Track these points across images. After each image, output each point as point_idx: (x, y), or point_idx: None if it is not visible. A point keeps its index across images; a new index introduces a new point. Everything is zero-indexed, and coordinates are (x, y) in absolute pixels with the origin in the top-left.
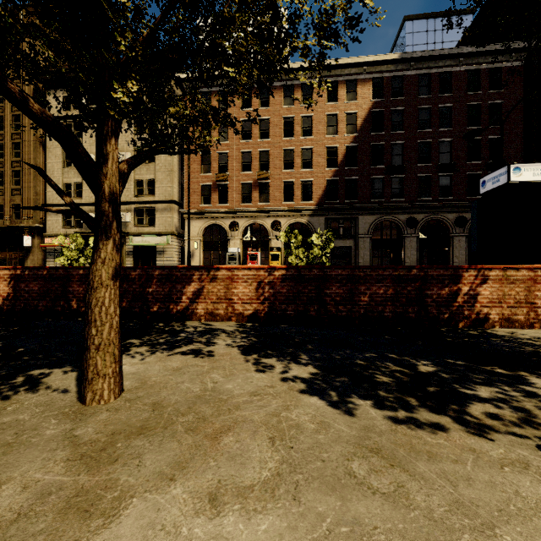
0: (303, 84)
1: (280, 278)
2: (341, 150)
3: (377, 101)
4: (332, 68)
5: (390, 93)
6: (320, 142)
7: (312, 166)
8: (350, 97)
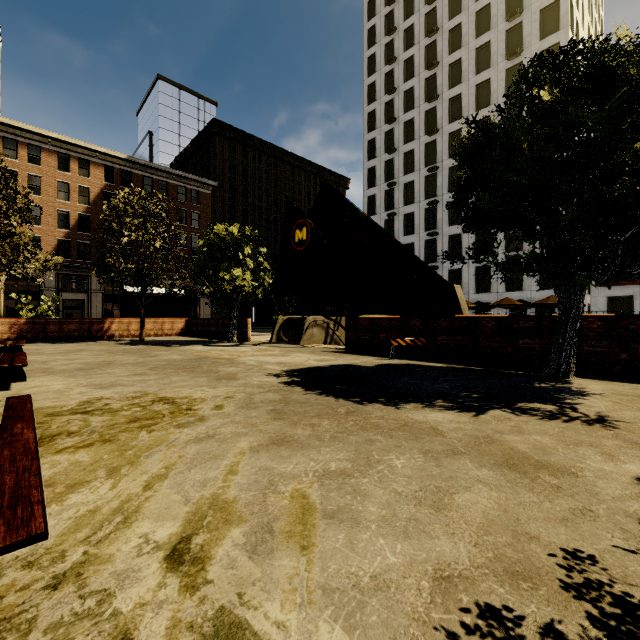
0: (30, 143)
1: (24, 323)
2: (73, 215)
3: (109, 185)
4: (64, 143)
5: (120, 182)
6: (51, 203)
7: (41, 224)
8: (83, 172)
